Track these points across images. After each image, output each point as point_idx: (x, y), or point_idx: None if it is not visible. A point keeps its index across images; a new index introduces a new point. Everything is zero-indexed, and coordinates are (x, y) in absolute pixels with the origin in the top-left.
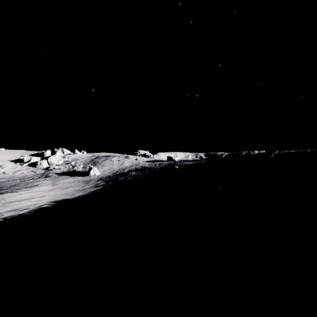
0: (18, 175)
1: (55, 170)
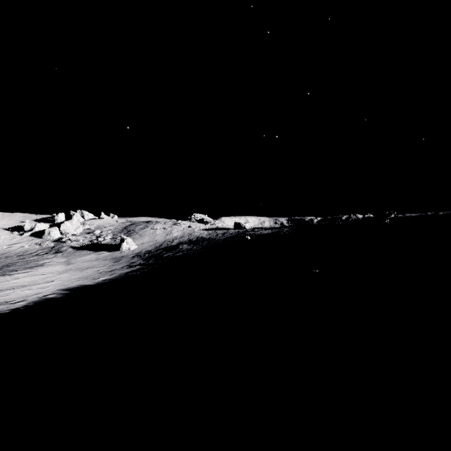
0: (15, 249)
1: (71, 243)
